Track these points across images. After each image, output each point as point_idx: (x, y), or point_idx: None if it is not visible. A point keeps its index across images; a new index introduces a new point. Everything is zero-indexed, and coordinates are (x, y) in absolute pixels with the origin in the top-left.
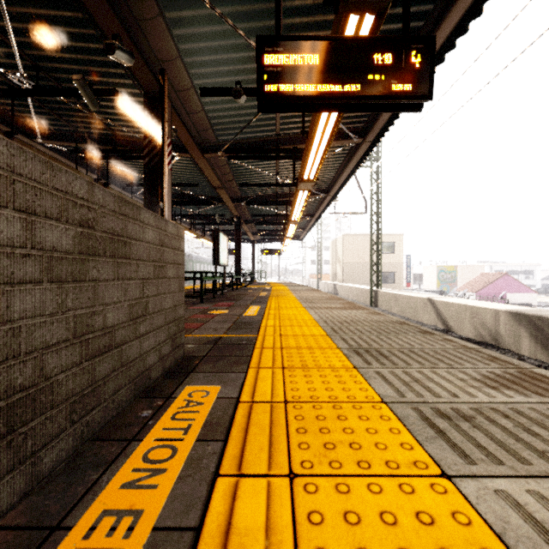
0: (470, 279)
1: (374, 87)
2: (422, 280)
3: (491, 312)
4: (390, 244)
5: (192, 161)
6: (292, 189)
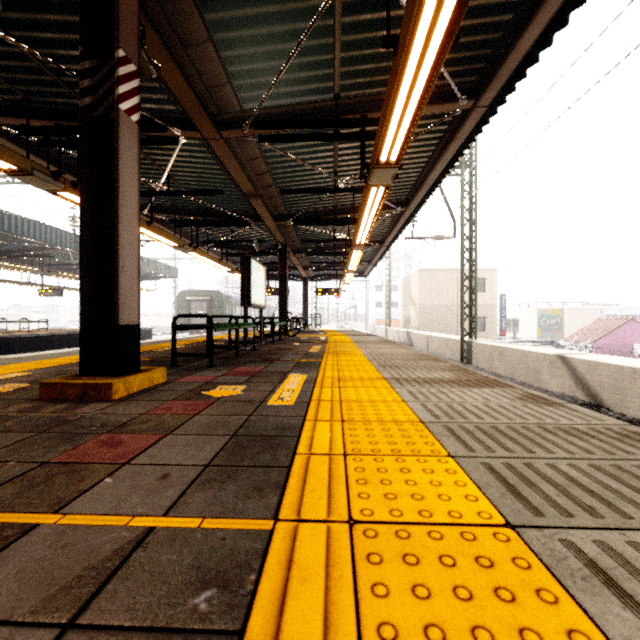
0: (580, 325)
1: None
2: (517, 327)
3: None
4: (480, 281)
5: (210, 152)
6: (356, 201)
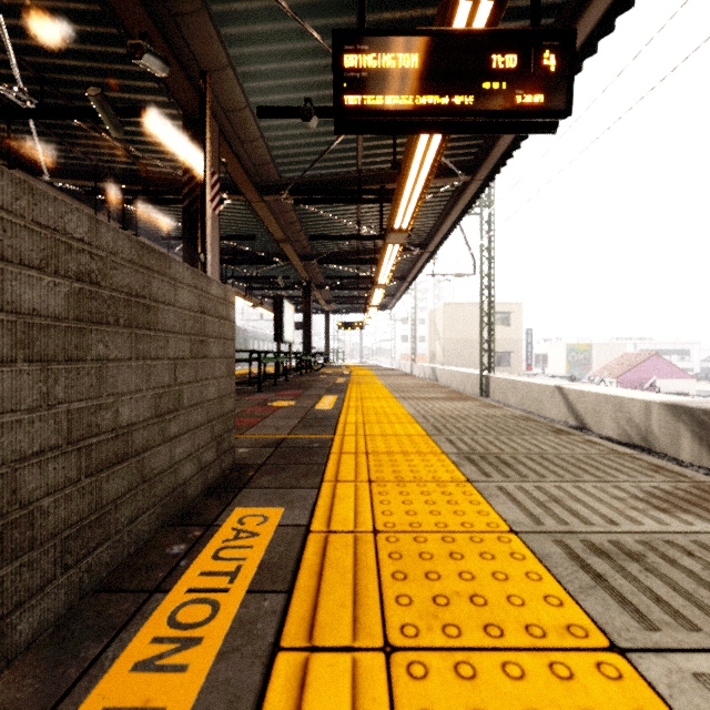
0: (609, 361)
1: (492, 100)
2: (546, 363)
3: (641, 404)
4: (505, 315)
5: (247, 206)
6: (378, 243)
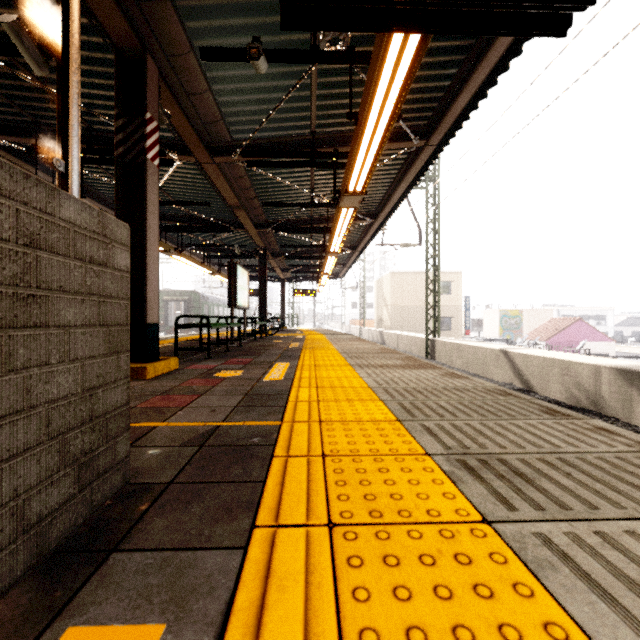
0: (537, 325)
1: None
2: (482, 327)
3: (590, 369)
4: (446, 283)
5: (200, 170)
6: (330, 212)
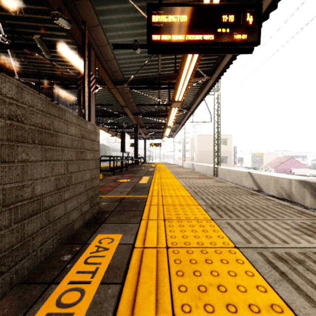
0: (270, 160)
1: (222, 37)
2: (243, 161)
3: (287, 180)
4: (224, 140)
5: (109, 90)
6: (167, 107)
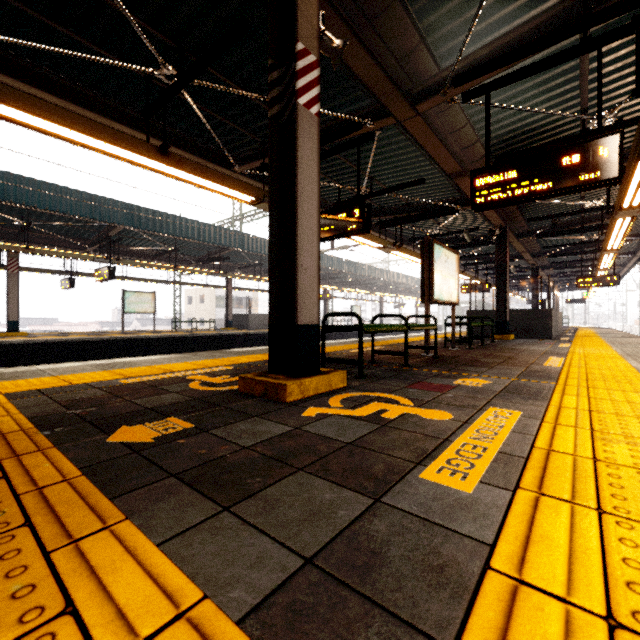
0: None
1: (604, 284)
2: None
3: None
4: None
5: None
6: None
